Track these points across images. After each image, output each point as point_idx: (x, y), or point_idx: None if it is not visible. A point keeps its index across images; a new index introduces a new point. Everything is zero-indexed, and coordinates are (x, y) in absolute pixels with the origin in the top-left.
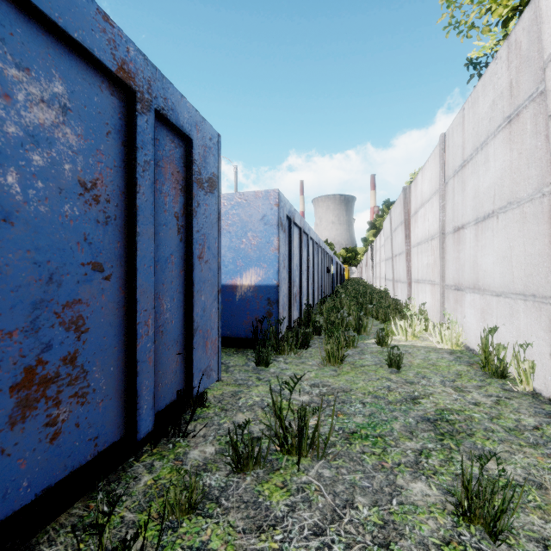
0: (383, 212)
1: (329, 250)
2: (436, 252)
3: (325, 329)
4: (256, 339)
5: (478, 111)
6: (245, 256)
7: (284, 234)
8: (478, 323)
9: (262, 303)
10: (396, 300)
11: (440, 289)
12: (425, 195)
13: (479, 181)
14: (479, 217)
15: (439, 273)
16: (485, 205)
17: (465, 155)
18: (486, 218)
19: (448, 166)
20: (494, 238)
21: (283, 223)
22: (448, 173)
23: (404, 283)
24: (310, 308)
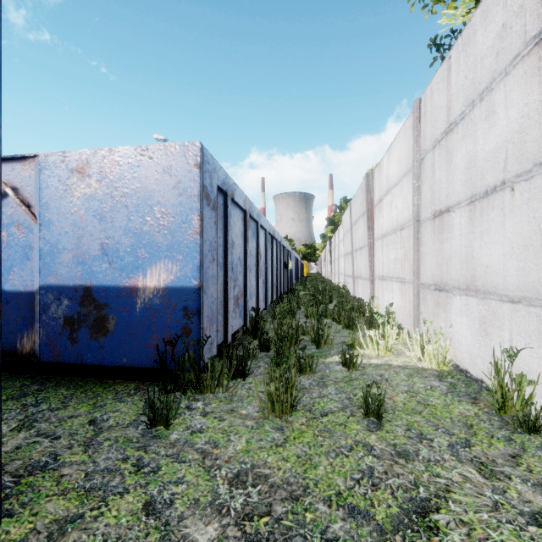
0: (341, 209)
1: (286, 243)
2: (407, 244)
3: (275, 342)
4: (163, 372)
5: (474, 51)
6: (150, 244)
7: (213, 212)
8: (474, 336)
9: (175, 314)
10: (359, 299)
11: (414, 289)
12: (393, 178)
13: (476, 144)
14: (478, 193)
15: (412, 269)
16: (489, 175)
17: (452, 116)
18: (491, 193)
19: (426, 137)
20: (506, 219)
21: (211, 196)
22: (424, 146)
23: (365, 280)
24: (258, 314)
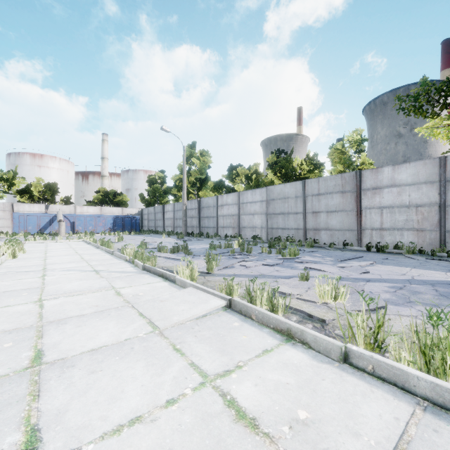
0: None
1: None
2: None
3: None
4: None
5: None
6: None
7: None
8: None
9: None
10: None
11: None
12: None
13: None
14: None
15: None
16: None
17: None
18: None
19: None
20: None
21: None
22: None
23: None
24: None
